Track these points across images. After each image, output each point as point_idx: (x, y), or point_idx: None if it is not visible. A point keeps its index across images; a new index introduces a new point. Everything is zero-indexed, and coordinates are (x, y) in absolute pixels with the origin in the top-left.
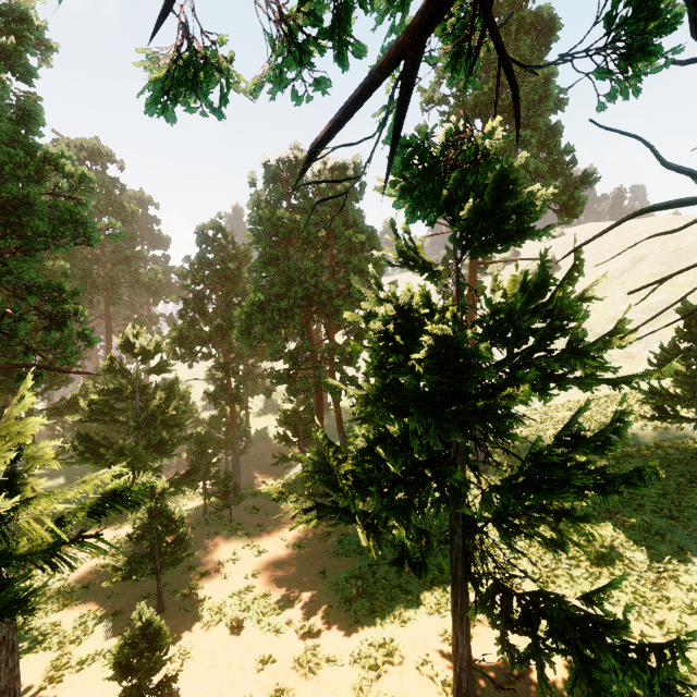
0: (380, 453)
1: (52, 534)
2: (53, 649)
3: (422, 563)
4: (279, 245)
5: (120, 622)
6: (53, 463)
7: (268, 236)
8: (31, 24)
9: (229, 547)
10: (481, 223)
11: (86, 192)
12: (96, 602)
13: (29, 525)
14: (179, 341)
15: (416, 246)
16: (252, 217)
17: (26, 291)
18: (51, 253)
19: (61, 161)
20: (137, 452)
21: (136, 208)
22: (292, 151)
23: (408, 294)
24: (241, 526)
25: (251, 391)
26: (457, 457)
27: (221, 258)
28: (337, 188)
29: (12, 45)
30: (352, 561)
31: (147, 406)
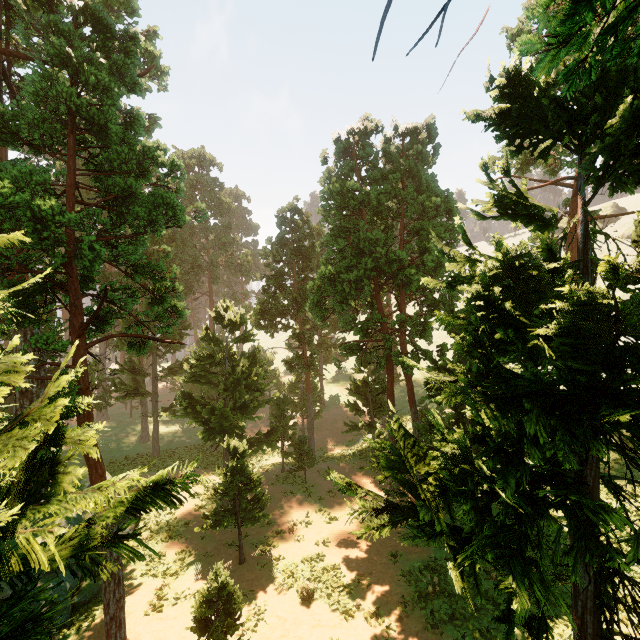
0: (483, 468)
1: (82, 535)
2: (158, 578)
3: (539, 618)
4: (349, 219)
5: (209, 564)
6: (94, 448)
7: (338, 210)
8: (137, 41)
9: (302, 508)
10: (636, 137)
11: (176, 178)
12: (193, 540)
13: (29, 543)
14: (261, 313)
15: (519, 190)
16: (323, 193)
17: (134, 271)
18: (170, 243)
19: (156, 153)
20: (225, 412)
21: (231, 201)
22: (362, 123)
23: (524, 244)
24: (314, 489)
25: (324, 359)
26: (586, 470)
27: (298, 237)
28: (408, 155)
29: (122, 59)
30: (426, 549)
31: (234, 372)
